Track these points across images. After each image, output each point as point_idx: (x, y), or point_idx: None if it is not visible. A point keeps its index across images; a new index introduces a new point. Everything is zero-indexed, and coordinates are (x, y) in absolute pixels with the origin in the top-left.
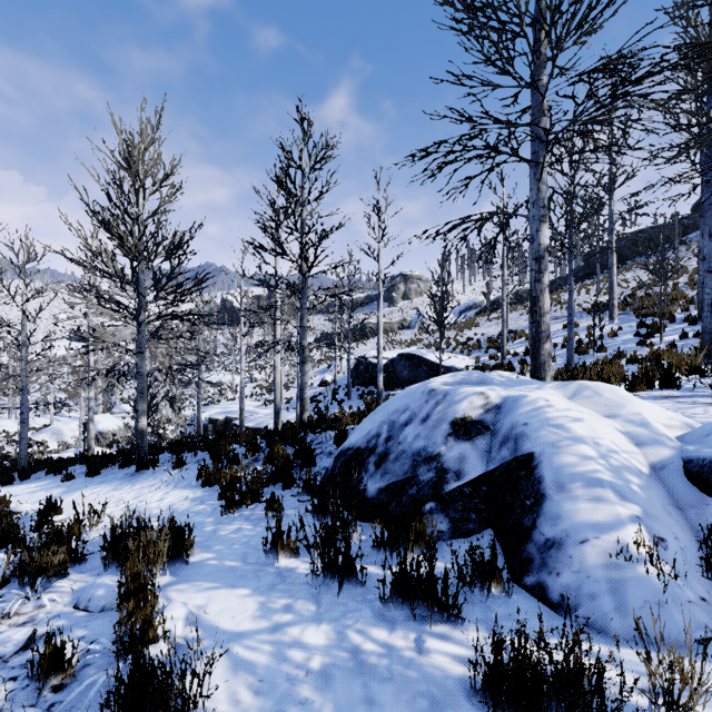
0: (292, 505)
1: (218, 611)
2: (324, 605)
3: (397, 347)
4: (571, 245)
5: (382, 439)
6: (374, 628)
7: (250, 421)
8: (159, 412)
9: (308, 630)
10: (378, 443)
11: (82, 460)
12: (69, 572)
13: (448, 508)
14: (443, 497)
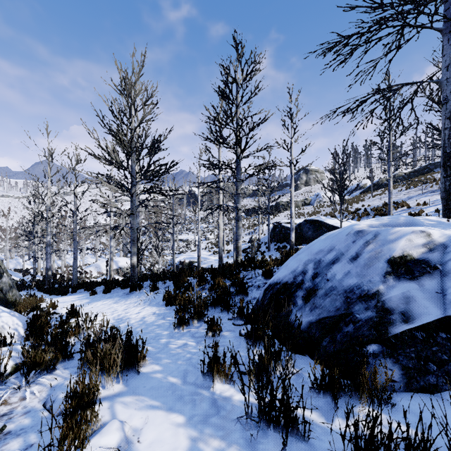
0: (228, 327)
1: (150, 441)
2: None
3: (302, 217)
4: None
5: (308, 276)
6: None
7: (204, 263)
8: (152, 257)
9: None
10: (305, 279)
11: (104, 282)
12: (59, 366)
13: (397, 354)
14: (388, 340)
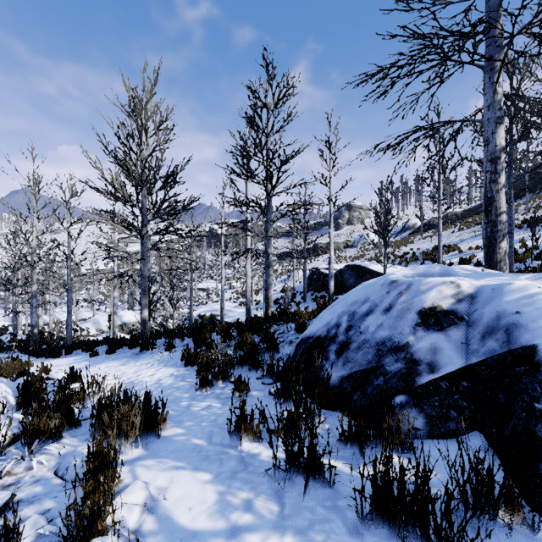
0: (256, 387)
1: (177, 497)
2: (287, 507)
3: (343, 262)
4: (511, 161)
5: (342, 329)
6: None
7: (229, 317)
8: (165, 310)
9: (270, 541)
10: (338, 332)
11: (107, 341)
12: (65, 435)
13: (422, 403)
14: (415, 391)
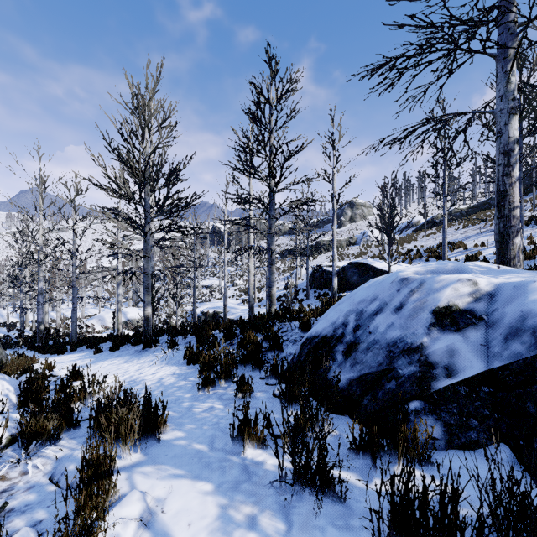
0: (260, 388)
1: (176, 511)
2: (295, 526)
3: (346, 259)
4: (520, 155)
5: (349, 328)
6: None
7: (231, 314)
8: (169, 306)
9: None
10: (346, 332)
11: (111, 338)
12: (64, 436)
13: (440, 410)
14: (431, 396)
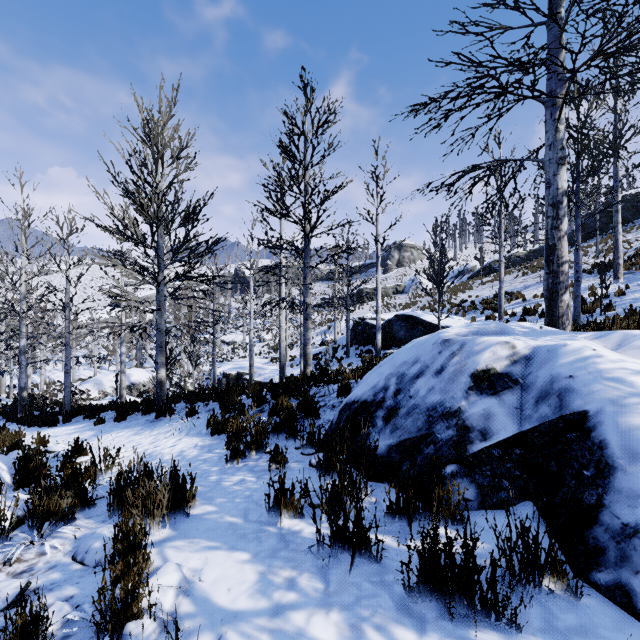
0: (295, 458)
1: (214, 579)
2: (333, 584)
3: (392, 310)
4: (578, 200)
5: (390, 393)
6: (397, 625)
7: (259, 375)
8: (182, 367)
9: (315, 618)
10: (386, 396)
11: (114, 406)
12: (78, 516)
13: (474, 473)
14: (467, 459)
